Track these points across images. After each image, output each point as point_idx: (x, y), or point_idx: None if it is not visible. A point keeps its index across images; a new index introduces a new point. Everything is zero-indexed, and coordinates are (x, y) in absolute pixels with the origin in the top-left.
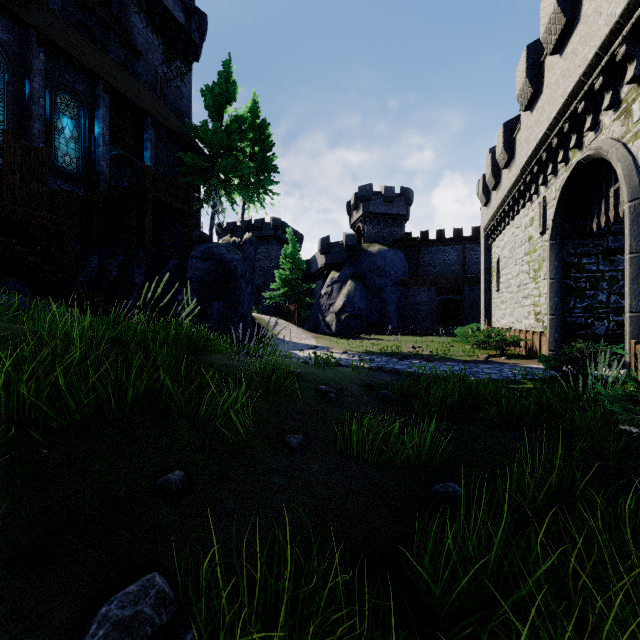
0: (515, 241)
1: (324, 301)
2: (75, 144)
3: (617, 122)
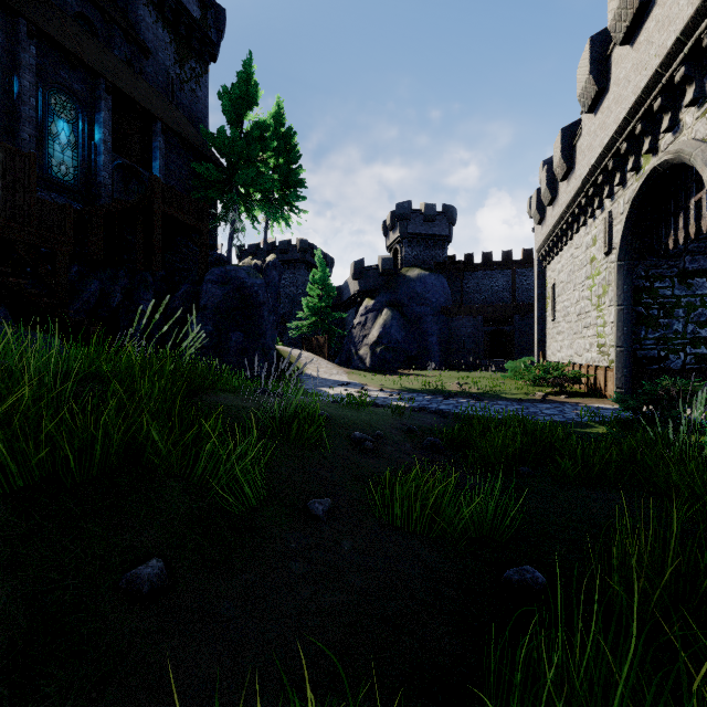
0: (574, 263)
1: (357, 332)
2: (72, 151)
3: (702, 120)
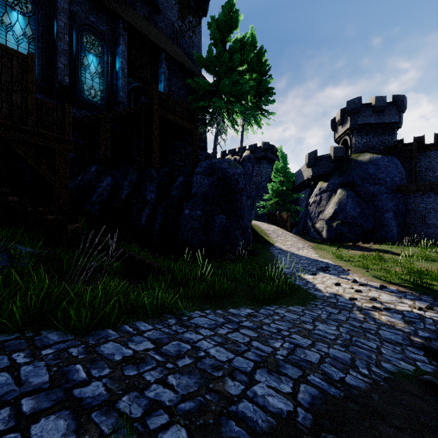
0: None
1: (313, 209)
2: (99, 79)
3: None
